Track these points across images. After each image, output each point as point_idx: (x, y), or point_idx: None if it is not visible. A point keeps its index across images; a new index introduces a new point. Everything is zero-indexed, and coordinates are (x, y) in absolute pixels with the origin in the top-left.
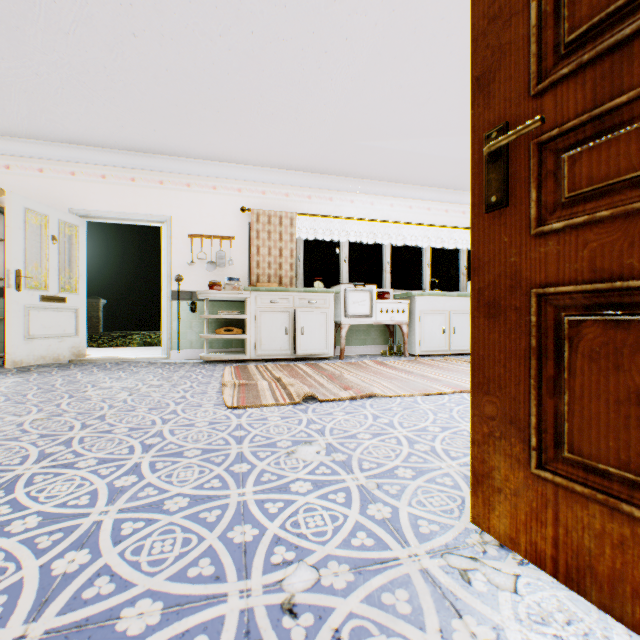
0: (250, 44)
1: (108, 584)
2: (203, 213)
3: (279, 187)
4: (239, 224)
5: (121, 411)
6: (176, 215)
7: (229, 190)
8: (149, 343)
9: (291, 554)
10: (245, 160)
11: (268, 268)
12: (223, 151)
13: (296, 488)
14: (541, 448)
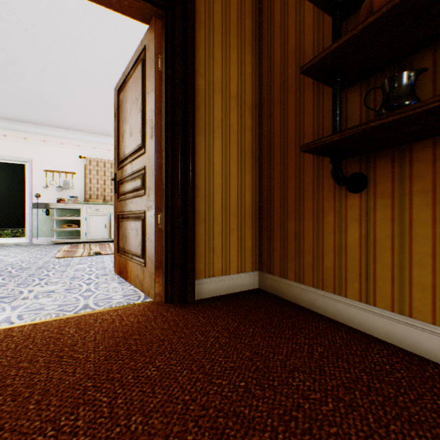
0: (73, 89)
1: (3, 283)
2: (54, 158)
3: (104, 145)
4: (79, 165)
5: (1, 261)
6: (36, 158)
7: (72, 145)
8: (18, 236)
9: (57, 278)
10: (82, 130)
11: (97, 191)
12: (67, 125)
13: (68, 271)
14: (119, 248)
